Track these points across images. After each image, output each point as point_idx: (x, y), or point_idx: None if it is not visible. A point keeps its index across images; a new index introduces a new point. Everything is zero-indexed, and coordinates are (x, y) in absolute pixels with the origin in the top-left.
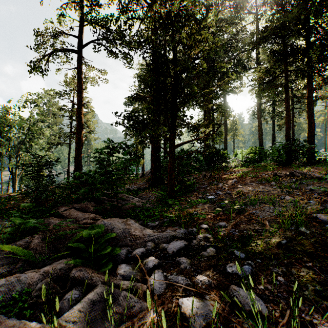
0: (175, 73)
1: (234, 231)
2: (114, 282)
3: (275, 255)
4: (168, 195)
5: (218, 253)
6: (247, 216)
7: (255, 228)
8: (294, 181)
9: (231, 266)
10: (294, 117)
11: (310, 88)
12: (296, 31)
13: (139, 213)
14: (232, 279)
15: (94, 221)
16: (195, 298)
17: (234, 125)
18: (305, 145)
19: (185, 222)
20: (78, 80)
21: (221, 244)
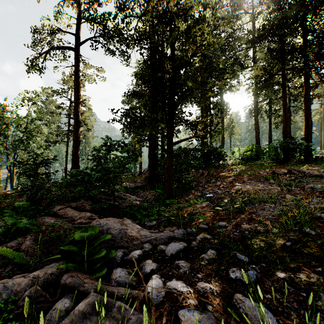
0: (172, 69)
1: (235, 231)
2: (108, 289)
3: (281, 259)
4: (166, 193)
5: (220, 257)
6: (248, 215)
7: (257, 229)
8: (293, 179)
9: (234, 271)
10: (291, 115)
11: (307, 86)
12: (294, 29)
13: (136, 213)
14: (236, 286)
15: (90, 220)
16: (196, 309)
17: (231, 124)
18: (302, 143)
19: (184, 221)
20: (75, 78)
21: (221, 245)
